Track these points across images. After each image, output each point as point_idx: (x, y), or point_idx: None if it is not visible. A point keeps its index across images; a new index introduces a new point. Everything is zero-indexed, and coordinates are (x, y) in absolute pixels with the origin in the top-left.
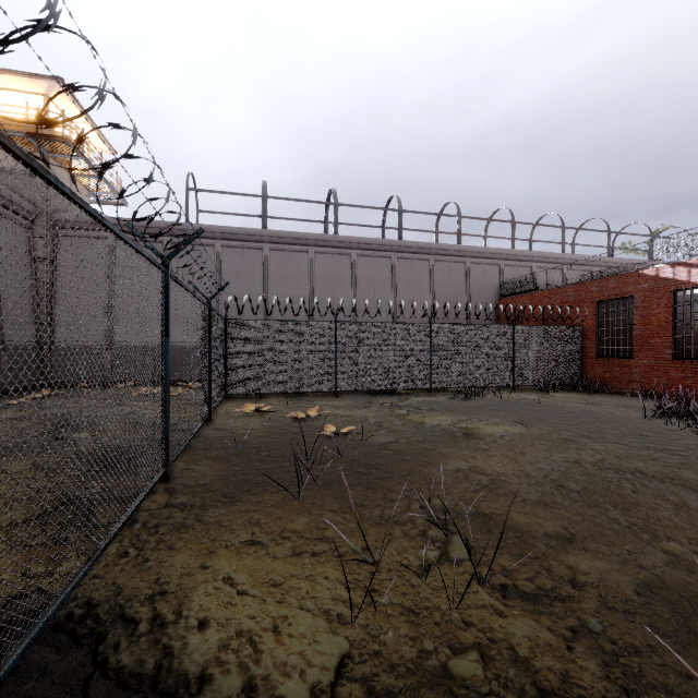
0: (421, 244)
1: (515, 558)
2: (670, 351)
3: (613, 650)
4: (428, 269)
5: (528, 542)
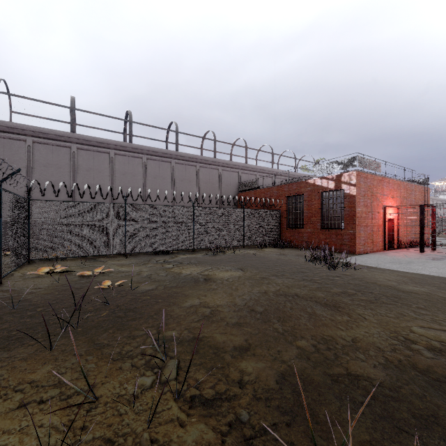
0: (191, 155)
1: (208, 371)
2: (320, 224)
3: (251, 435)
4: (195, 172)
5: (220, 356)
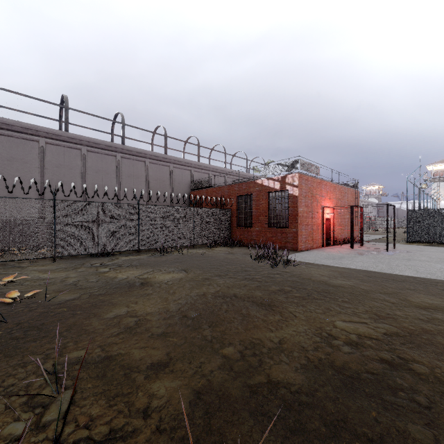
0: (139, 150)
1: (109, 401)
2: (267, 223)
3: None
4: (144, 168)
5: (132, 378)
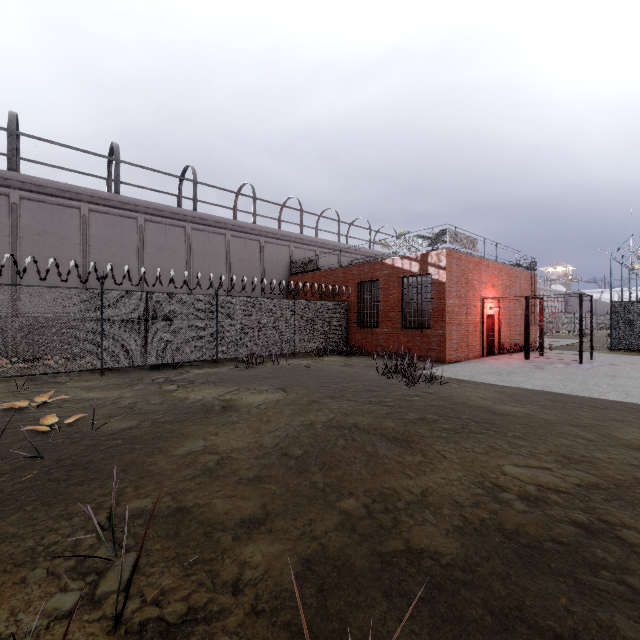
0: (217, 218)
1: (185, 570)
2: (400, 322)
3: None
4: (224, 244)
5: (215, 538)
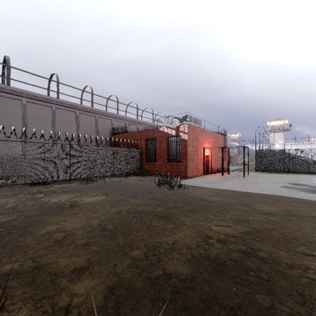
0: (71, 103)
1: (36, 304)
2: (166, 159)
3: None
4: (75, 117)
5: (57, 282)
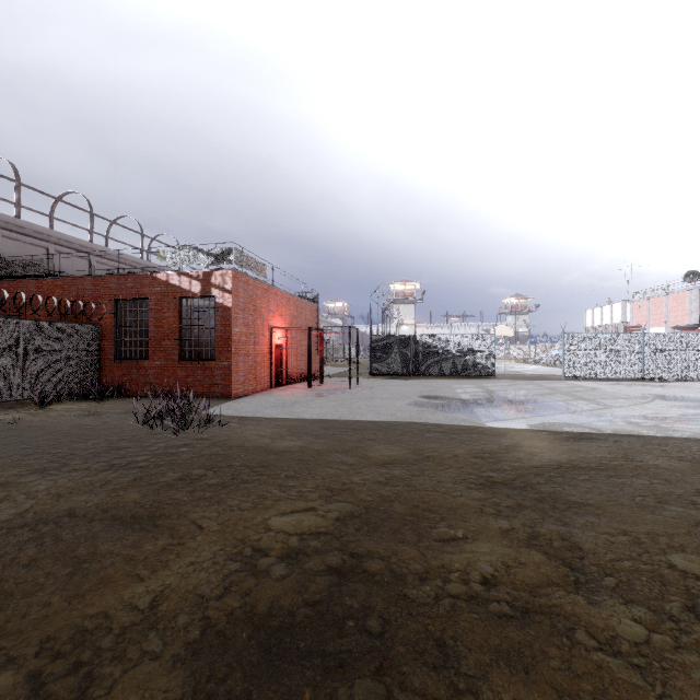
0: None
1: None
2: (177, 353)
3: None
4: None
5: None
